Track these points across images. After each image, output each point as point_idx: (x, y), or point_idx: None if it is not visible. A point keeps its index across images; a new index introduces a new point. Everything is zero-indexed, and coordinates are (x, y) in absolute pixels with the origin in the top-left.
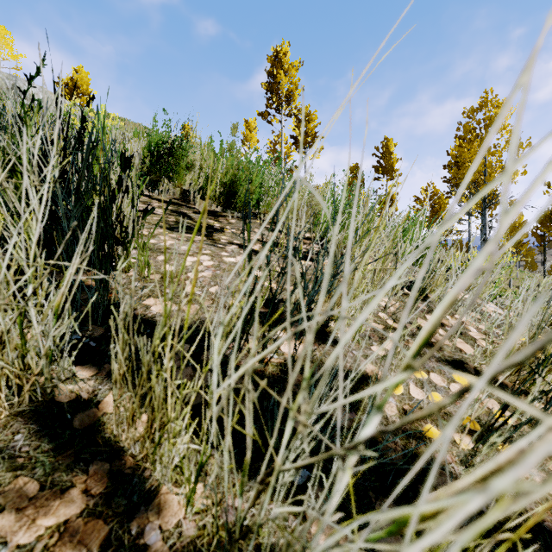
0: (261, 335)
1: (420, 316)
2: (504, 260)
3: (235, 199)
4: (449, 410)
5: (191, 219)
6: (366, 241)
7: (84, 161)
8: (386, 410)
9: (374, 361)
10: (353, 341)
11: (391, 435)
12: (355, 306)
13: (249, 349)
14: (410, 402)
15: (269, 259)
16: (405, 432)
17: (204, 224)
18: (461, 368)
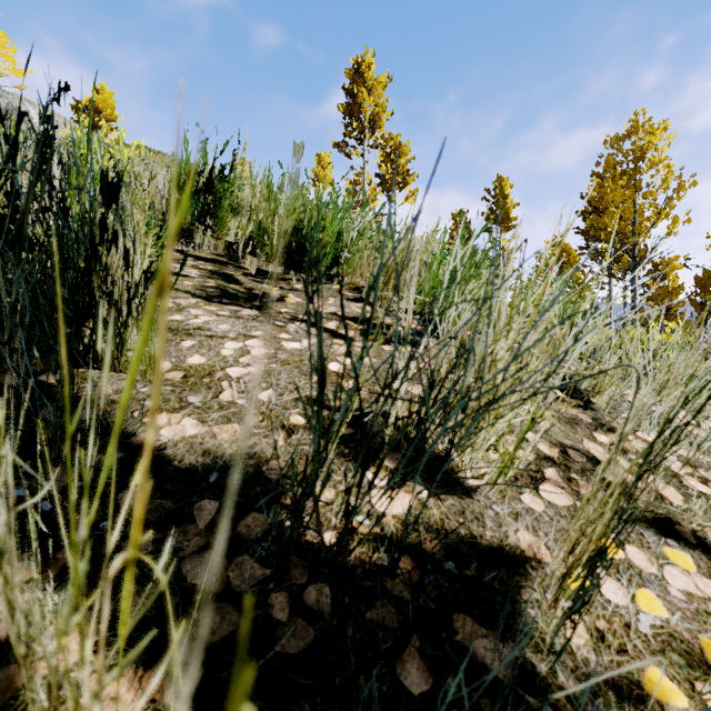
0: (341, 479)
1: (586, 435)
2: (672, 339)
3: (300, 255)
4: (676, 626)
5: (238, 284)
6: (515, 324)
7: (30, 186)
8: (568, 632)
9: (531, 525)
10: (492, 489)
11: (587, 698)
12: (497, 431)
13: (320, 528)
14: (605, 612)
15: (358, 366)
16: (612, 686)
17: (163, 323)
18: (672, 534)
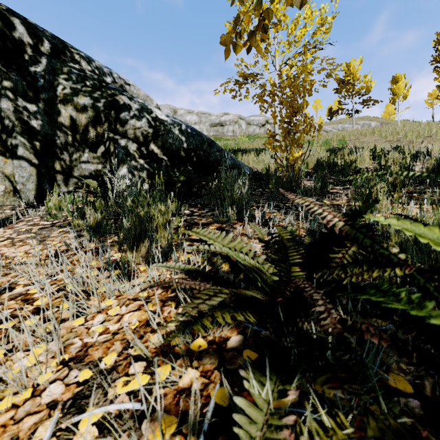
0: None
1: None
2: None
3: None
4: None
5: None
6: None
7: None
8: None
9: None
10: None
11: None
12: None
13: None
14: None
15: None
16: None
17: None
18: None
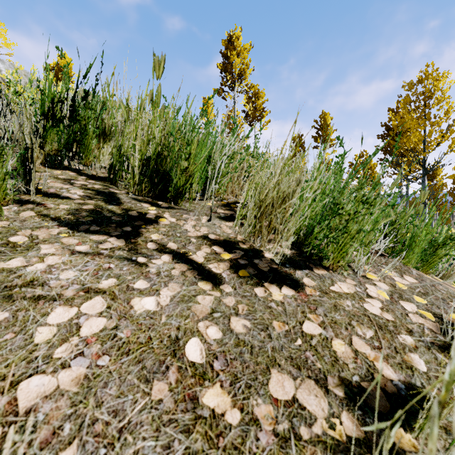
0: None
1: None
2: None
3: (165, 184)
4: None
5: (117, 204)
6: None
7: None
8: None
9: None
10: None
11: None
12: None
13: None
14: None
15: None
16: None
17: None
18: None
